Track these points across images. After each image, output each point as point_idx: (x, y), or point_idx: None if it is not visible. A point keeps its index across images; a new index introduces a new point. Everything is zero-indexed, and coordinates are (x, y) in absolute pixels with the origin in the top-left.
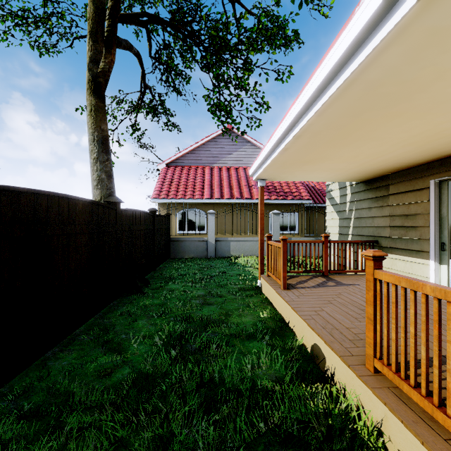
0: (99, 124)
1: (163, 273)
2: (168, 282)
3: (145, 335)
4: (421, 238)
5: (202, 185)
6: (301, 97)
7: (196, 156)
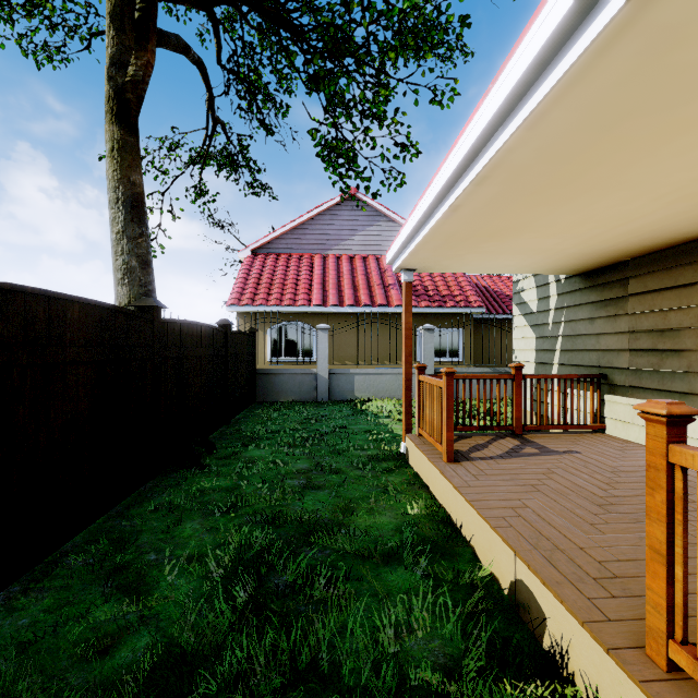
0: (127, 173)
1: (241, 428)
2: (247, 445)
3: (193, 555)
4: (691, 371)
5: (309, 284)
6: (494, 92)
7: (299, 237)
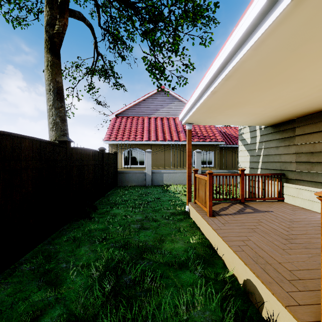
0: (54, 77)
1: (110, 199)
2: (112, 207)
3: (84, 264)
4: None
5: (142, 131)
6: (236, 31)
7: (137, 109)
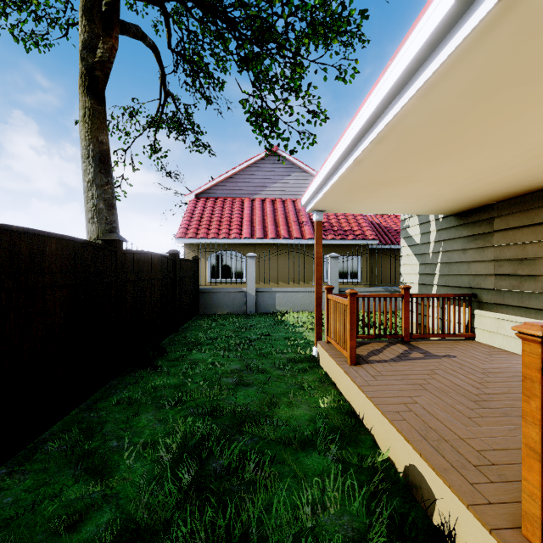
0: (96, 134)
1: (186, 335)
2: (192, 349)
3: (147, 442)
4: None
5: (240, 221)
6: (392, 67)
7: (232, 185)
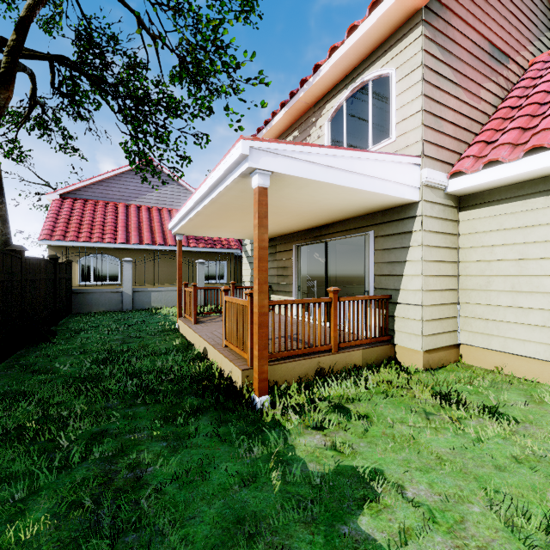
0: None
1: (68, 326)
2: (78, 333)
3: (71, 364)
4: (290, 283)
5: (115, 227)
6: (194, 196)
7: (105, 188)
